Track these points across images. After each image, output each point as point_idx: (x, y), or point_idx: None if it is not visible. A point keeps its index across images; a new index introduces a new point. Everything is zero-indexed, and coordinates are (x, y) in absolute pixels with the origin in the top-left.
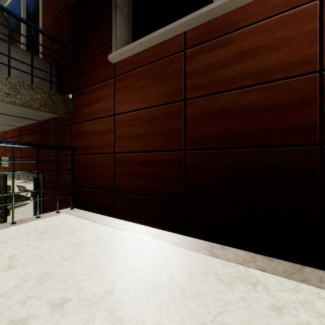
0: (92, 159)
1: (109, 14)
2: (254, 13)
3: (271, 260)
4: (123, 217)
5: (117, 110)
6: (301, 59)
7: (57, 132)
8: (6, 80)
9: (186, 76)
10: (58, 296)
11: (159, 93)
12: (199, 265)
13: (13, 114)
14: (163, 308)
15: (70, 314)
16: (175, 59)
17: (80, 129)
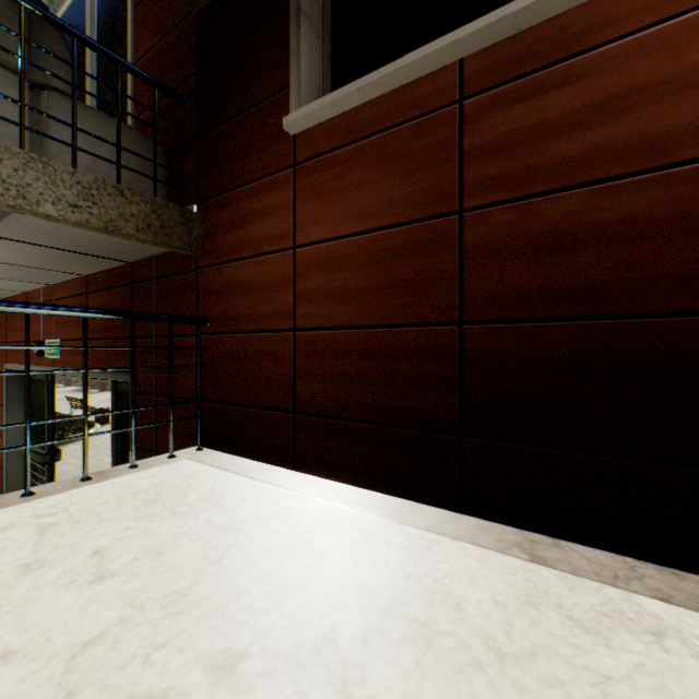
0: (244, 344)
1: (283, 30)
2: (632, 9)
3: (680, 576)
4: (315, 470)
5: (300, 238)
6: None
7: (165, 286)
8: (72, 177)
9: (463, 158)
10: (217, 645)
11: (398, 197)
12: (514, 584)
13: (78, 248)
14: (459, 684)
15: (254, 688)
16: (437, 122)
17: (218, 278)
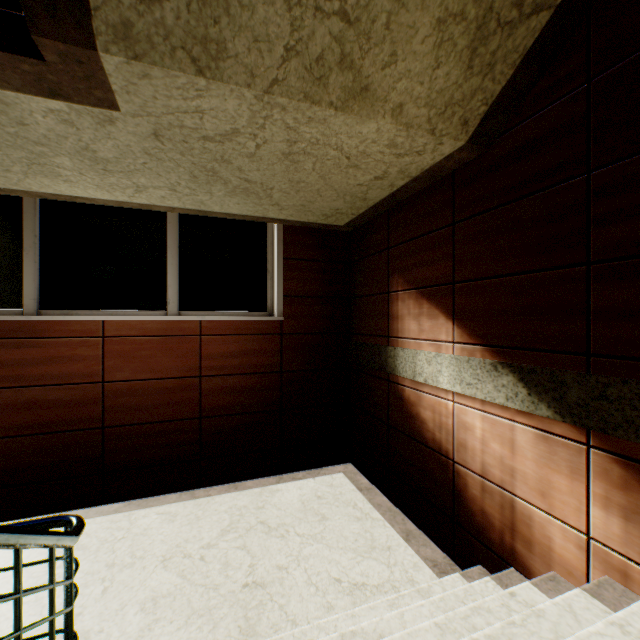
0: None
1: None
2: (60, 329)
3: (72, 512)
4: None
5: None
6: (93, 372)
7: None
8: None
9: None
10: None
11: None
12: None
13: None
14: None
15: None
16: None
17: None
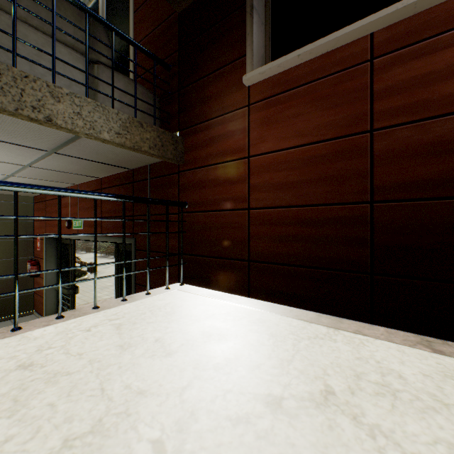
0: (212, 218)
1: (241, 20)
2: None
3: None
4: (263, 297)
5: (252, 151)
6: None
7: (156, 184)
8: (117, 116)
9: (373, 96)
10: (262, 392)
11: (325, 123)
12: (431, 365)
13: (105, 160)
14: (426, 419)
15: (299, 415)
16: (354, 74)
17: (193, 178)
